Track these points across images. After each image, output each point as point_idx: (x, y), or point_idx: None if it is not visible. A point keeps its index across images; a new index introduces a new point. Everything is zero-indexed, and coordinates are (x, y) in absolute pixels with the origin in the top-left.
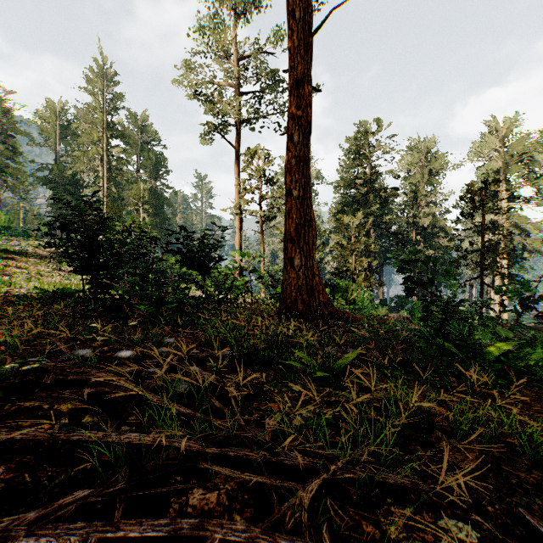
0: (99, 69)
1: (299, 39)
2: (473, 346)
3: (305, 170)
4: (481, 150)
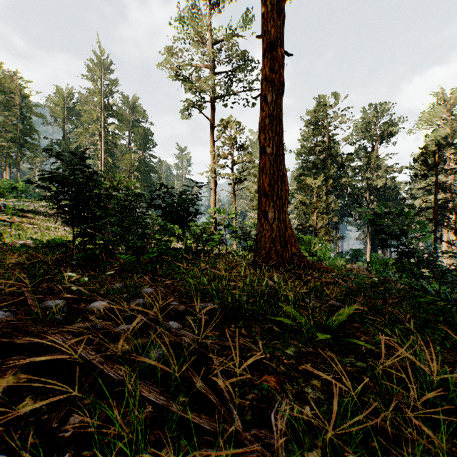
0: (98, 60)
1: (273, 5)
2: (456, 299)
3: (278, 129)
4: (430, 119)
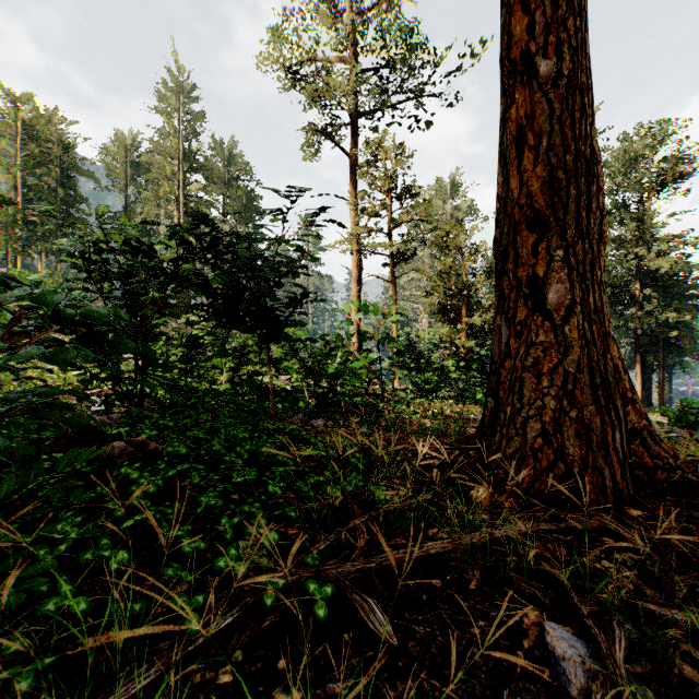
0: (174, 82)
1: None
2: None
3: None
4: None
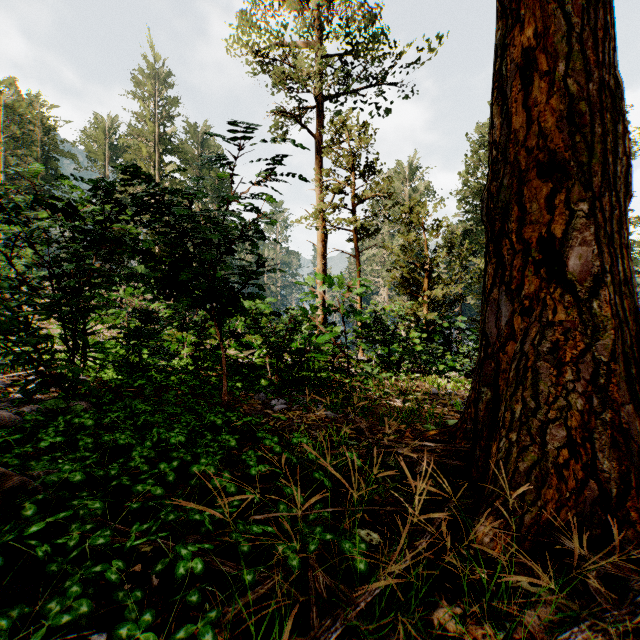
0: (150, 69)
1: None
2: None
3: None
4: None
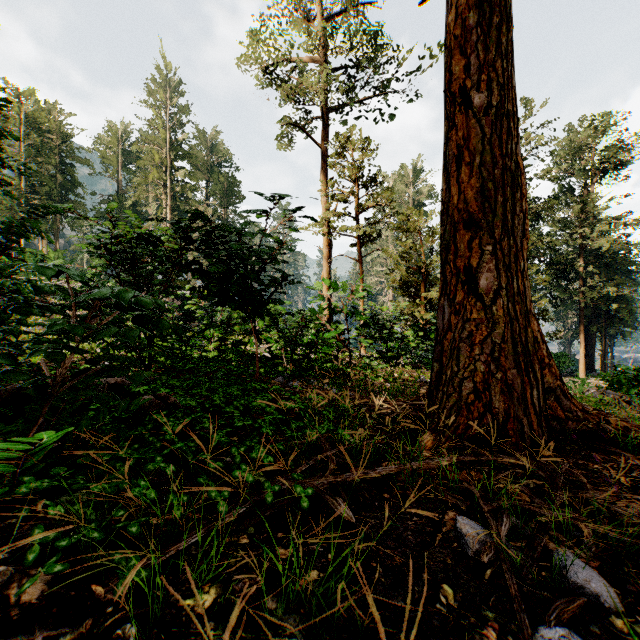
0: (162, 78)
1: None
2: None
3: (503, 39)
4: None
